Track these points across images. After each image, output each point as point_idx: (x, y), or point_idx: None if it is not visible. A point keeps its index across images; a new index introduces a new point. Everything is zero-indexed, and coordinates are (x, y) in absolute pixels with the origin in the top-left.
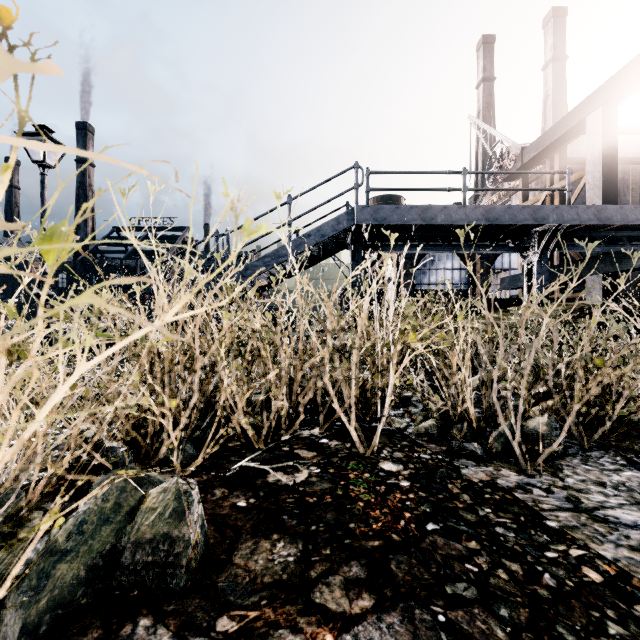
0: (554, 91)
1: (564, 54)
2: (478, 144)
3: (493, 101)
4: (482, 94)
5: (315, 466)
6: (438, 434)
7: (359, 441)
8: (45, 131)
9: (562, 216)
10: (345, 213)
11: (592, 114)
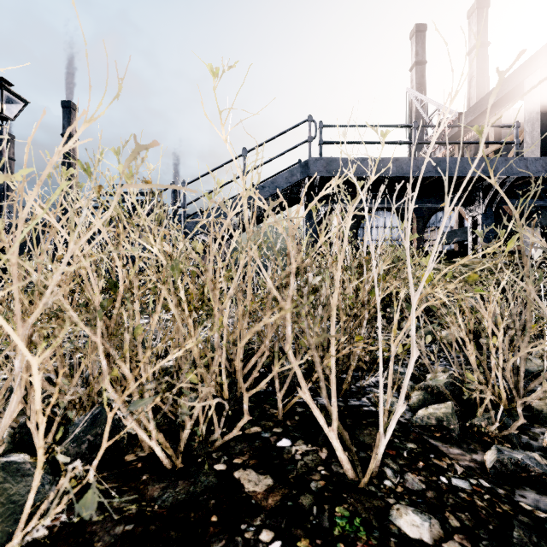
0: (478, 73)
1: (487, 41)
2: (411, 119)
3: (425, 82)
4: (415, 76)
5: (270, 528)
6: (460, 429)
7: (346, 458)
8: (1, 82)
9: (511, 168)
10: (298, 165)
11: (530, 77)
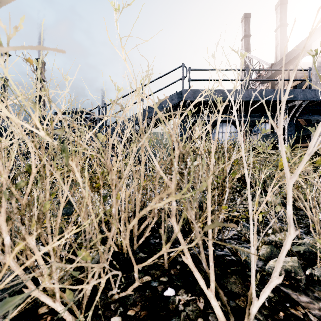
0: (281, 42)
1: (286, 23)
2: None
3: (249, 47)
4: (244, 43)
5: None
6: (305, 280)
7: (223, 315)
8: None
9: (306, 95)
10: (176, 94)
11: (315, 41)
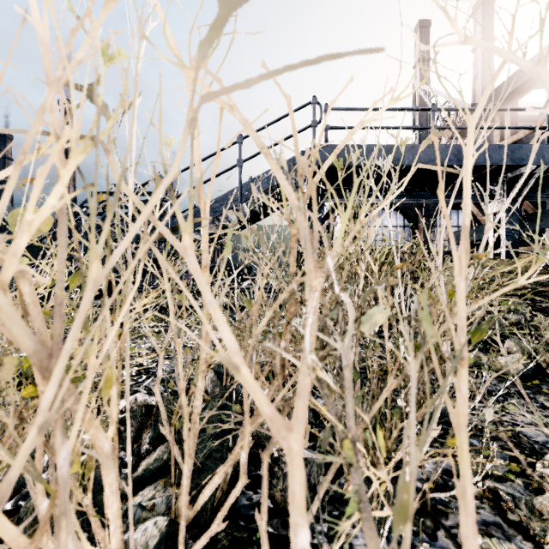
0: (483, 70)
1: (492, 37)
2: (415, 117)
3: (429, 79)
4: (419, 73)
5: None
6: None
7: None
8: None
9: (543, 156)
10: (301, 154)
11: None
